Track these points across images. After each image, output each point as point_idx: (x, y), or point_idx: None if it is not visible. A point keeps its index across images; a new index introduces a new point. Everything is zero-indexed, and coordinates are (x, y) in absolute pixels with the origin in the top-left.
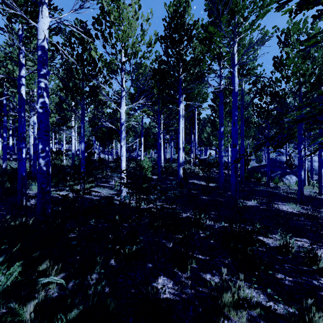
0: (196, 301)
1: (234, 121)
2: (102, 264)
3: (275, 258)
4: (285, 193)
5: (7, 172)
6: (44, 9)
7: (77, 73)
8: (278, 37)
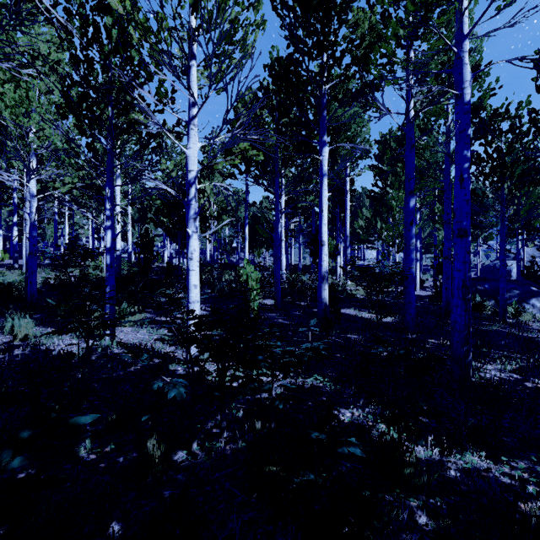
0: None
1: (463, 173)
2: None
3: None
4: None
5: None
6: None
7: (90, 70)
8: None
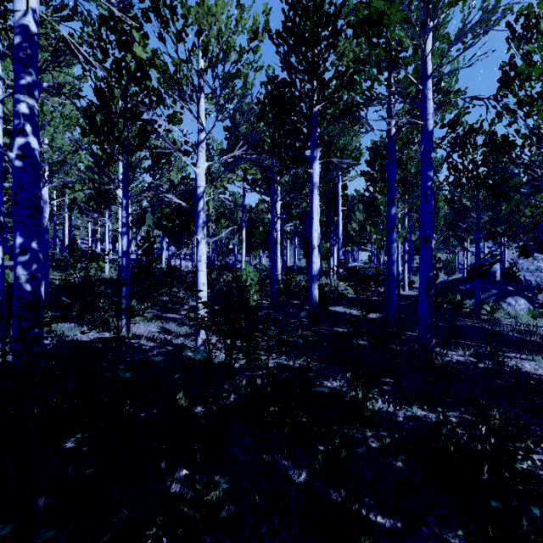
0: None
1: (427, 190)
2: None
3: None
4: (515, 333)
5: None
6: None
7: (111, 99)
8: (510, 25)
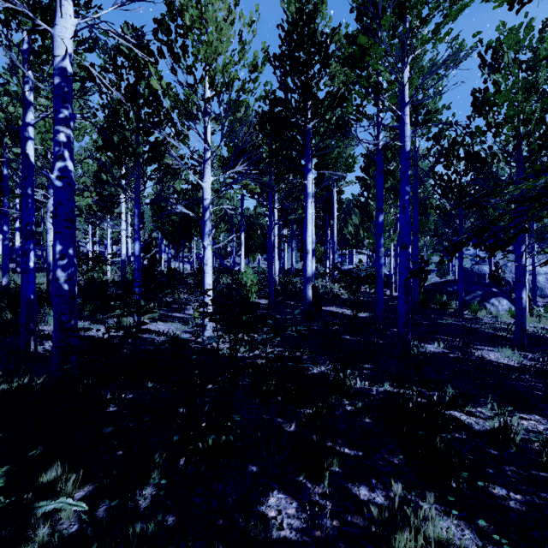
0: (341, 545)
1: (404, 203)
2: (164, 466)
3: (486, 453)
4: (491, 330)
5: (10, 293)
6: (65, 3)
7: (127, 120)
8: (481, 55)
